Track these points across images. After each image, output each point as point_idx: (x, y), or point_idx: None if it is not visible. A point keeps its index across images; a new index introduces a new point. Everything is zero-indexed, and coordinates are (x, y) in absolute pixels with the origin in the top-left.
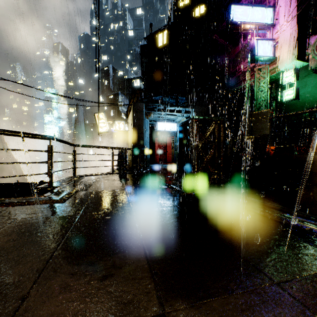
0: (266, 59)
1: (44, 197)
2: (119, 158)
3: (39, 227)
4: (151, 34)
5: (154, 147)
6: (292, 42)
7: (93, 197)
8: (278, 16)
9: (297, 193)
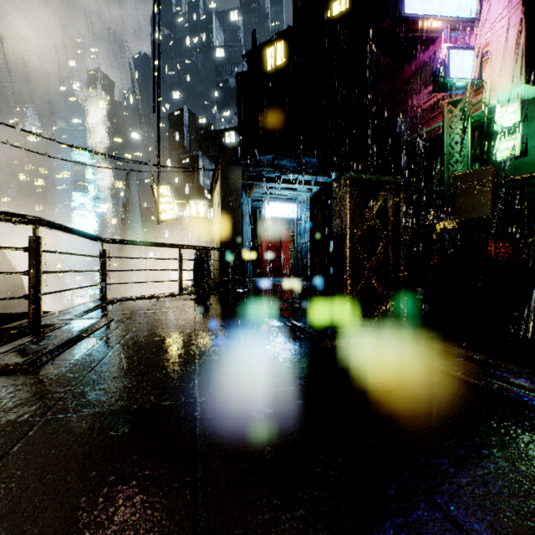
0: (465, 84)
1: None
2: (196, 267)
3: None
4: (254, 48)
5: (260, 248)
6: (515, 52)
7: (114, 355)
8: (486, 6)
9: None
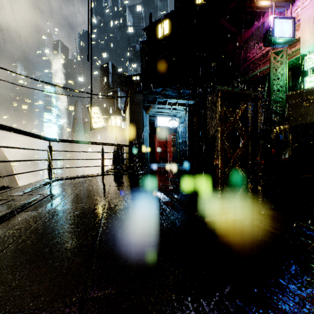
0: (284, 40)
1: None
2: (114, 157)
3: None
4: (150, 24)
5: (154, 145)
6: None
7: (31, 232)
8: None
9: None
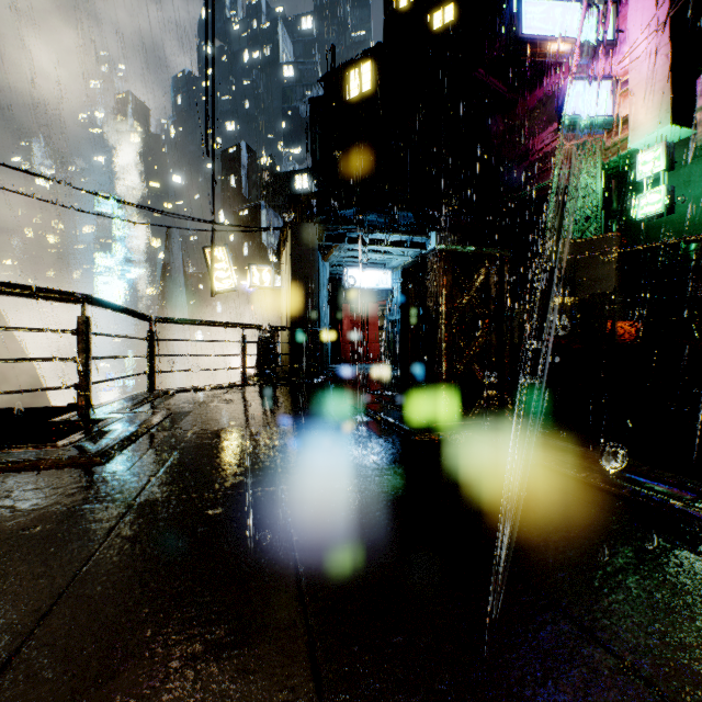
0: (598, 122)
1: (57, 450)
2: (260, 351)
3: (7, 545)
4: (333, 70)
5: (341, 326)
6: (659, 83)
7: (185, 449)
8: (624, 24)
9: (699, 437)
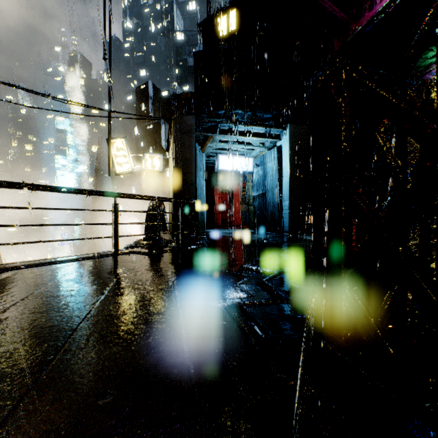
0: None
1: None
2: (148, 219)
3: None
4: (208, 17)
5: (214, 201)
6: None
7: None
8: None
9: None
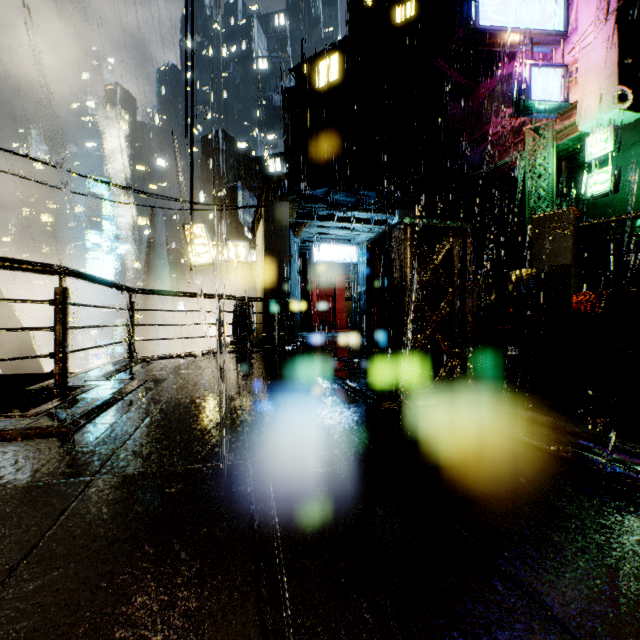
0: (550, 107)
1: (26, 420)
2: (236, 320)
3: None
4: (304, 62)
5: (311, 297)
6: (607, 70)
7: (155, 418)
8: (574, 16)
9: None
